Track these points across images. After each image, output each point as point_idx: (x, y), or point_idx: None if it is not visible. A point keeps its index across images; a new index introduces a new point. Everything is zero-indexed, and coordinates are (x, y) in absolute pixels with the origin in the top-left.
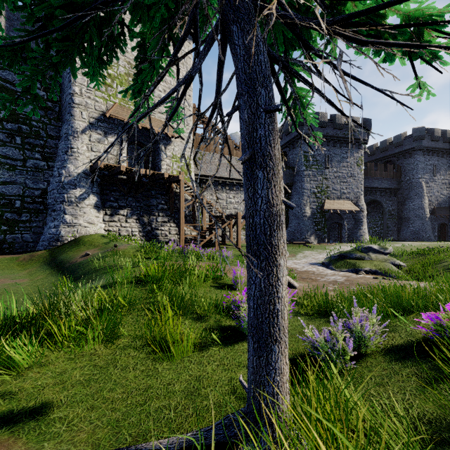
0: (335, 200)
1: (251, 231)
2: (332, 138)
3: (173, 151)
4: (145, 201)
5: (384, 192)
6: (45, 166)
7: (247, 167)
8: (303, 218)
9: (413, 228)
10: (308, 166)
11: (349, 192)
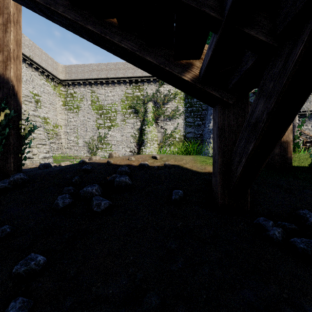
0: None
1: None
2: None
3: None
4: None
5: None
6: (201, 123)
7: None
8: None
9: None
10: None
11: None
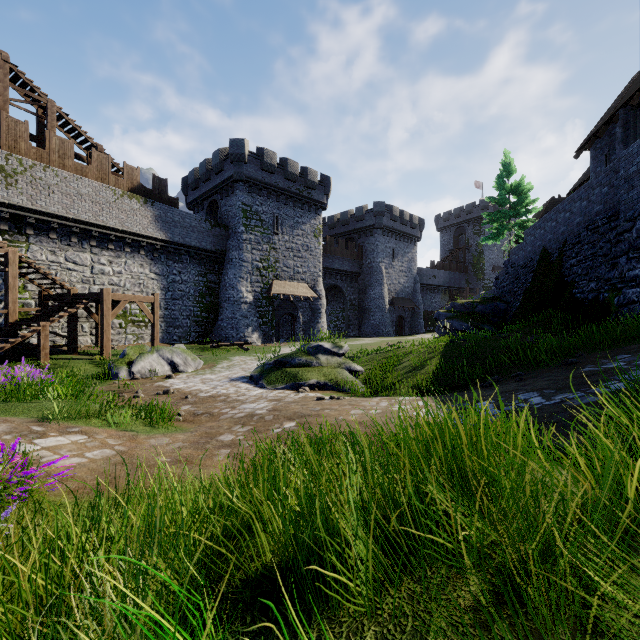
0: (287, 281)
1: None
2: (284, 191)
3: None
4: None
5: (346, 276)
6: None
7: None
8: (241, 305)
9: (374, 322)
10: (249, 227)
11: (305, 271)
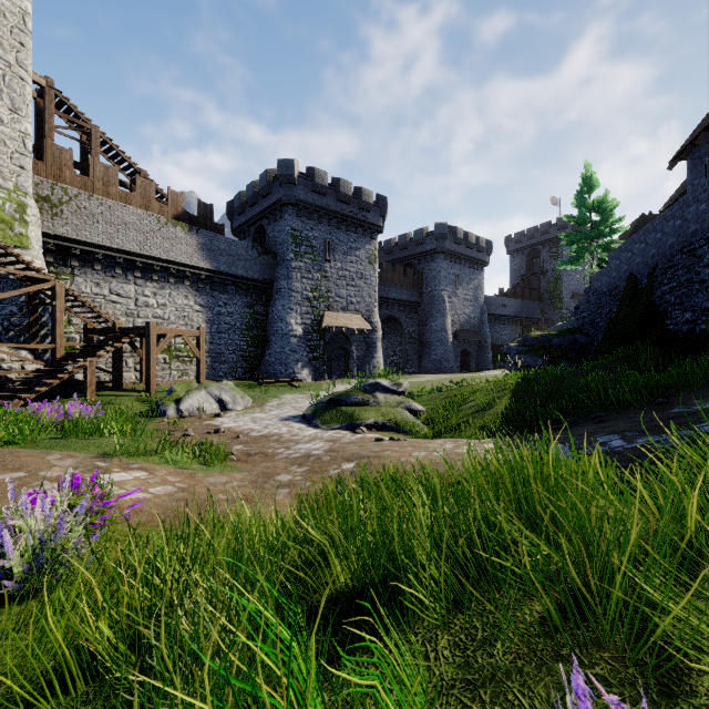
0: (340, 312)
1: None
2: (336, 214)
3: None
4: None
5: (404, 306)
6: None
7: None
8: (290, 339)
9: (435, 357)
10: (298, 254)
11: (359, 301)
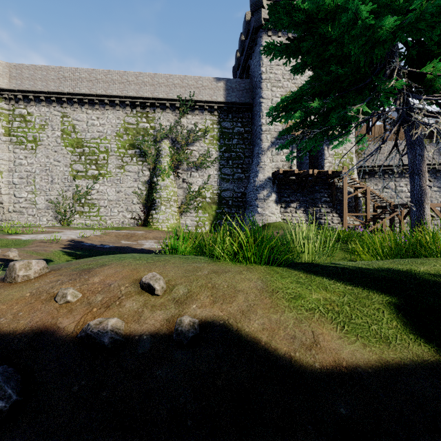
0: None
1: (412, 196)
2: None
3: (335, 149)
4: (310, 195)
5: None
6: (243, 177)
7: (410, 175)
8: None
9: None
10: None
11: None
